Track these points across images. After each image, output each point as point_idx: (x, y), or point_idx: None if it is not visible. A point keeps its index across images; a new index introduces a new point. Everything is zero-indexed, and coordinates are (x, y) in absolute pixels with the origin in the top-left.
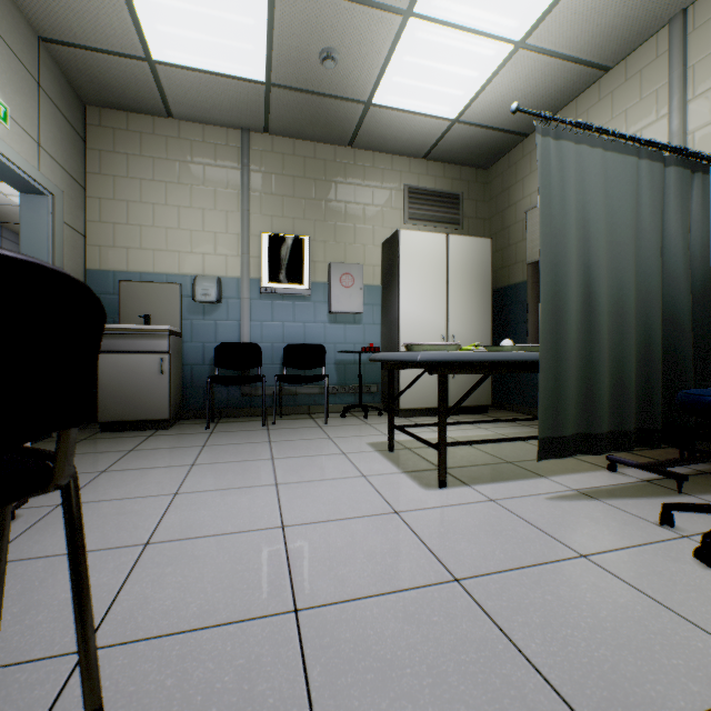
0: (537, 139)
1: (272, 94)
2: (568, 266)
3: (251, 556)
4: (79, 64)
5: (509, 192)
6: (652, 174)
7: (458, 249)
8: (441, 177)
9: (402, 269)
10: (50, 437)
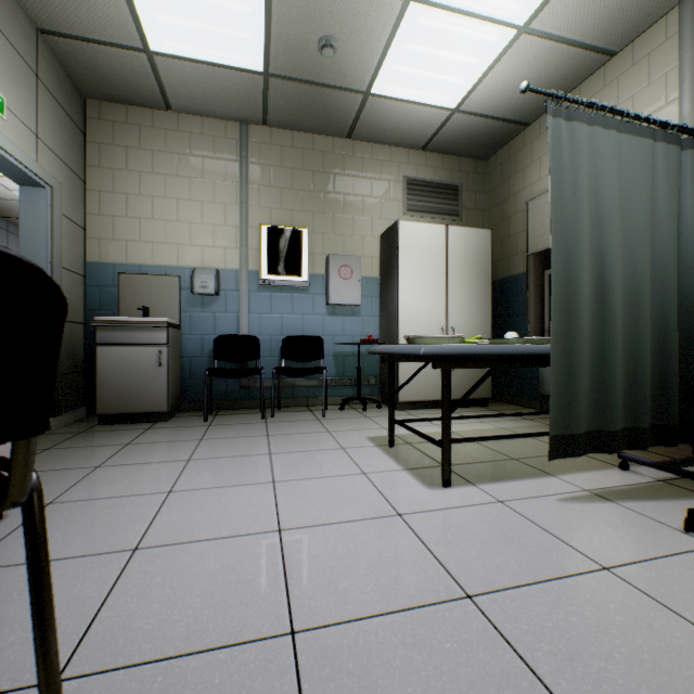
0: (547, 120)
1: (270, 85)
2: (580, 254)
3: (245, 564)
4: (78, 57)
5: (509, 183)
6: (668, 158)
7: (457, 240)
8: (440, 168)
9: (401, 260)
10: (49, 429)
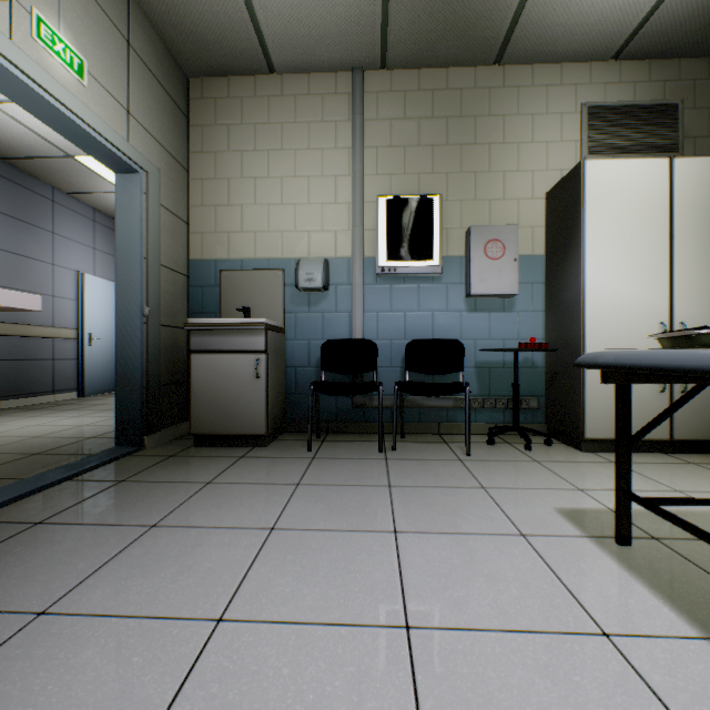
0: None
1: None
2: None
3: None
4: (172, 18)
5: None
6: None
7: (691, 180)
8: (644, 82)
9: (589, 221)
10: (143, 448)
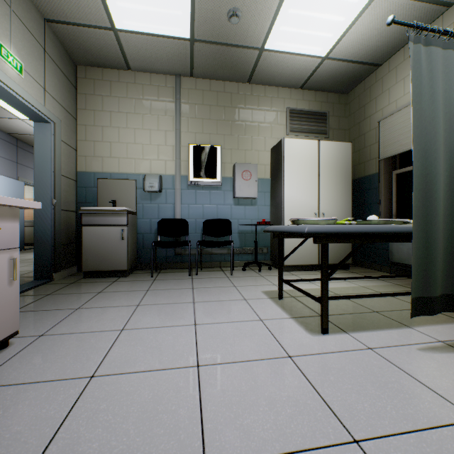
0: (409, 45)
1: (195, 48)
2: (437, 152)
3: (170, 395)
4: (70, 36)
5: (364, 109)
6: None
7: (326, 151)
8: (313, 101)
9: (286, 166)
10: (52, 280)
